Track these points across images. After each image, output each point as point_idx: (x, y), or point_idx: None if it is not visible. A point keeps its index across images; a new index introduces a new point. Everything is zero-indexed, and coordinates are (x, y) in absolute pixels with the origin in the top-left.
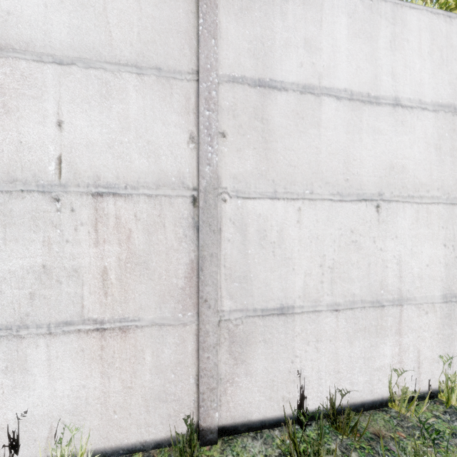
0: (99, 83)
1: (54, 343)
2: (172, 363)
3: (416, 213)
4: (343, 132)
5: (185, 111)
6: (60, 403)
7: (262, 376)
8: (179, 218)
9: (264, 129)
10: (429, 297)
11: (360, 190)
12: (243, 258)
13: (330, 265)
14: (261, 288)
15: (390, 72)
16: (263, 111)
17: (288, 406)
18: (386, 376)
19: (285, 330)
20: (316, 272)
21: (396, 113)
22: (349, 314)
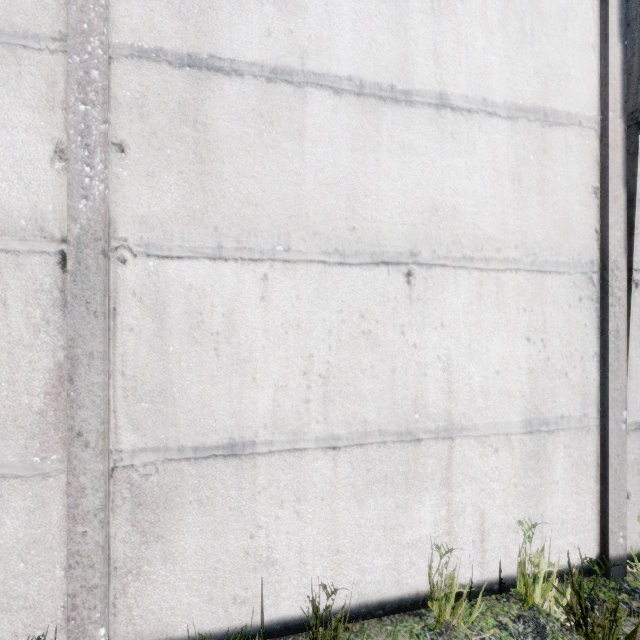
0: None
1: None
2: (21, 544)
3: (478, 287)
4: (347, 149)
5: (46, 105)
6: None
7: (195, 562)
8: (35, 291)
9: (199, 140)
10: (501, 424)
11: (377, 246)
12: (158, 360)
13: (322, 372)
14: (194, 411)
15: (432, 51)
16: (196, 110)
17: (245, 612)
18: (425, 557)
19: (239, 482)
20: (297, 384)
21: (442, 120)
22: (357, 454)
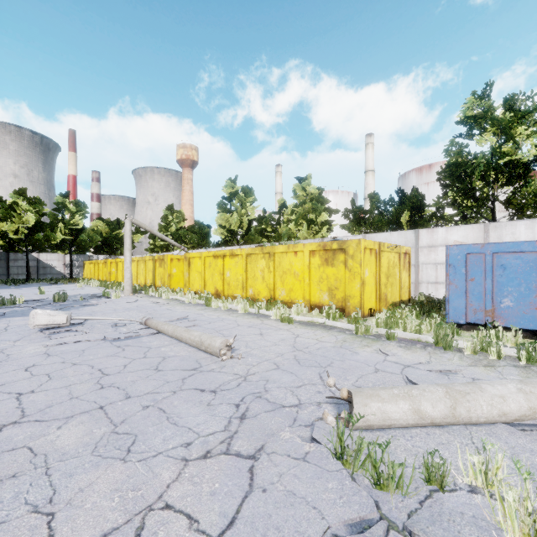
0: None
1: None
2: None
3: None
4: None
5: None
6: None
7: None
8: None
9: None
10: None
11: None
12: None
13: None
14: None
15: None
16: None
17: None
18: None
19: None
20: None
21: None
22: None
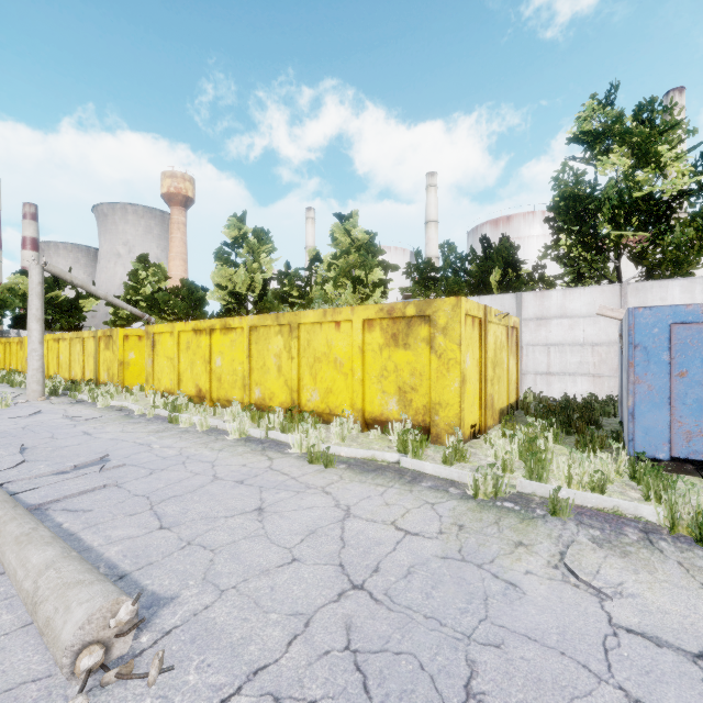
0: (593, 321)
1: (582, 378)
2: (613, 386)
3: None
4: None
5: (617, 324)
6: (583, 391)
7: None
8: (615, 351)
9: None
10: None
11: None
12: None
13: None
14: None
15: (701, 301)
16: None
17: None
18: None
19: None
20: None
21: None
22: None
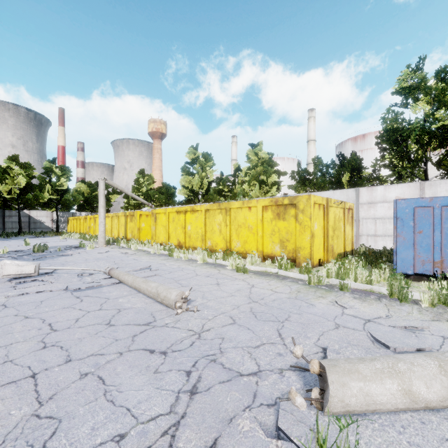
0: None
1: None
2: None
3: None
4: None
5: None
6: None
7: None
8: None
9: None
10: None
11: None
12: None
13: None
14: None
15: None
16: None
17: None
18: None
19: None
20: None
21: None
22: None
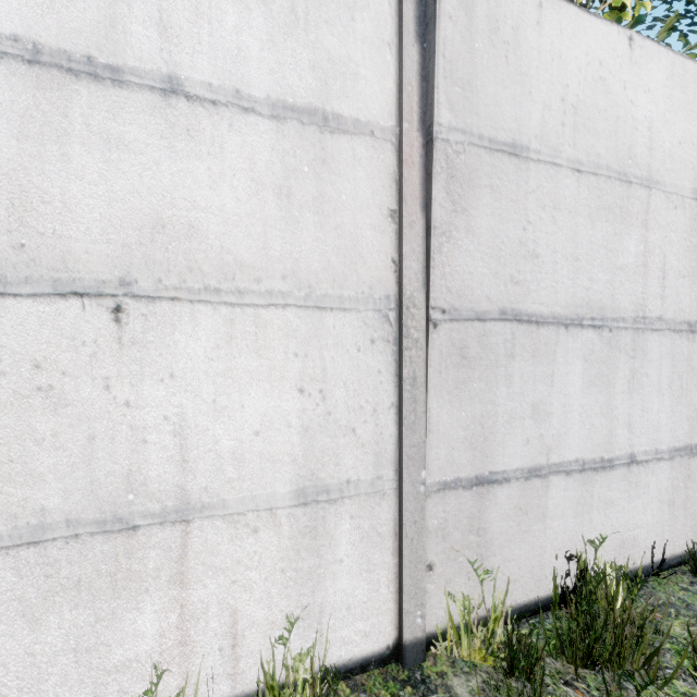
0: None
1: None
2: None
3: (228, 326)
4: (9, 135)
5: None
6: None
7: None
8: None
9: None
10: (262, 498)
11: (63, 271)
12: None
13: None
14: None
15: (156, 20)
16: None
17: None
18: (144, 680)
19: None
20: None
21: (173, 111)
22: (29, 557)
